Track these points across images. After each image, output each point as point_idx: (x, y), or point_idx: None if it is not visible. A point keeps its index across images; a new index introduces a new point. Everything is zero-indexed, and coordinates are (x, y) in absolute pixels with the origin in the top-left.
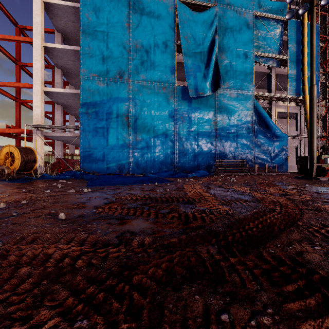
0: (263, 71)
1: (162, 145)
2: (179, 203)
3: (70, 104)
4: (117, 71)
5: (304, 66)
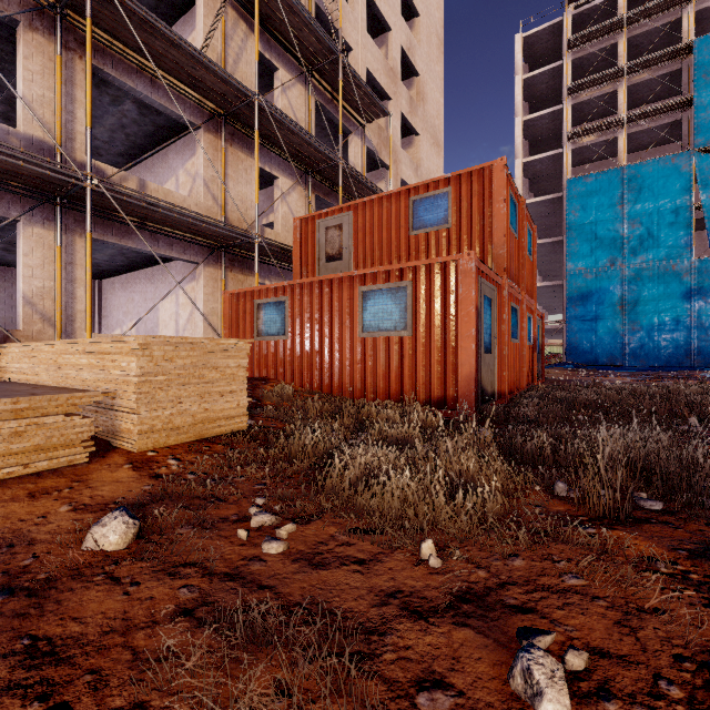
0: None
1: (671, 334)
2: (672, 375)
3: (539, 291)
4: (607, 259)
5: None
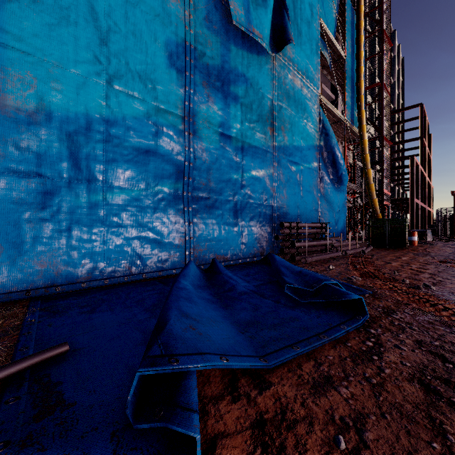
0: None
1: (144, 164)
2: None
3: None
4: None
5: (361, 79)
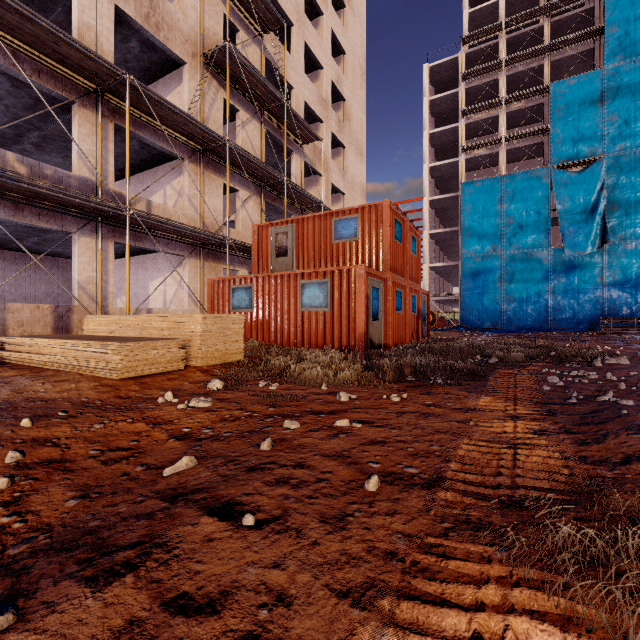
0: None
1: (535, 305)
2: (526, 335)
3: (443, 269)
4: (491, 247)
5: None
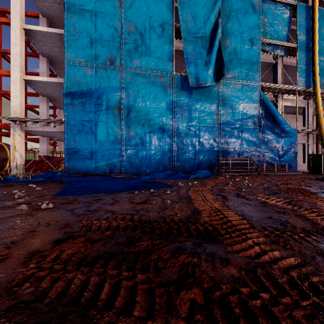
0: (268, 61)
1: (159, 142)
2: (194, 245)
3: (57, 96)
4: (107, 57)
5: (315, 54)
